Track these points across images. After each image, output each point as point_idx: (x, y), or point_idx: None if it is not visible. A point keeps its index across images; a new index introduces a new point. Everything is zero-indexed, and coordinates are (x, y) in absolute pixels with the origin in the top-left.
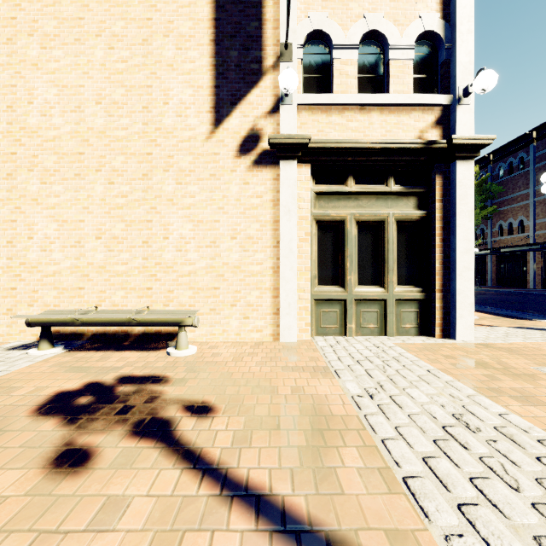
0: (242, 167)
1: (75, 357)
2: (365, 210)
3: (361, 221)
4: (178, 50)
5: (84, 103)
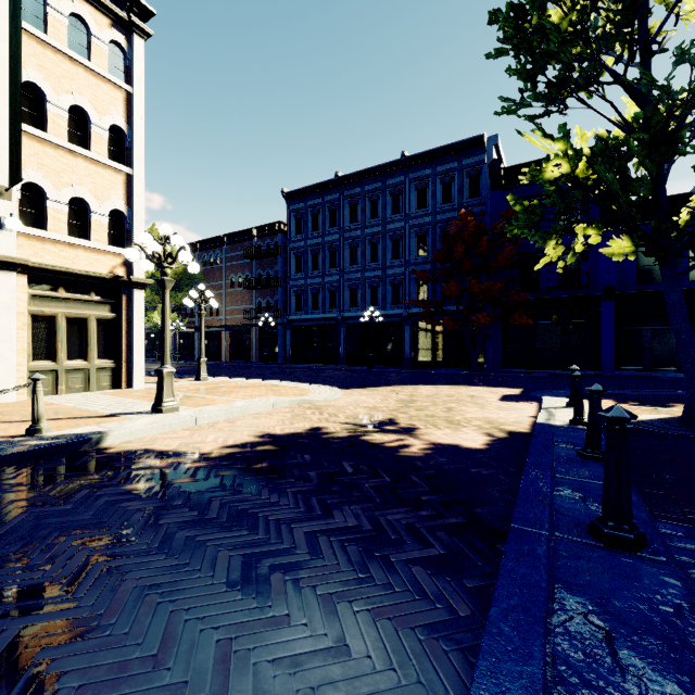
0: None
1: None
2: (74, 310)
3: (70, 317)
4: None
5: None
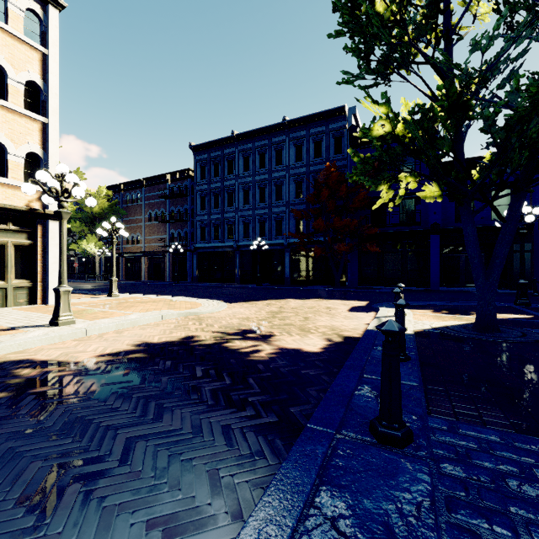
0: None
1: None
2: None
3: None
4: None
5: None
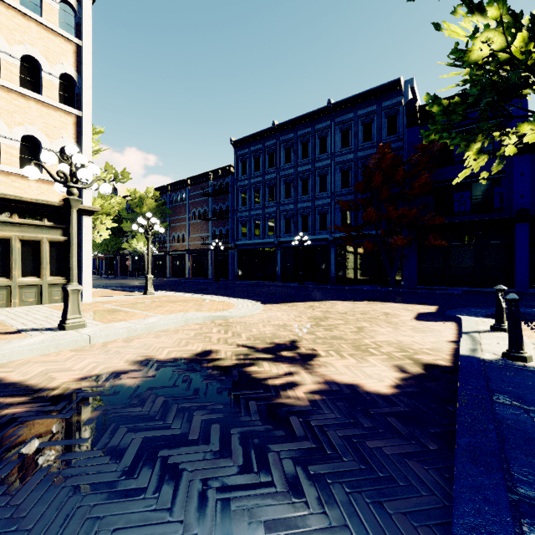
0: None
1: None
2: (27, 234)
3: (24, 240)
4: None
5: None
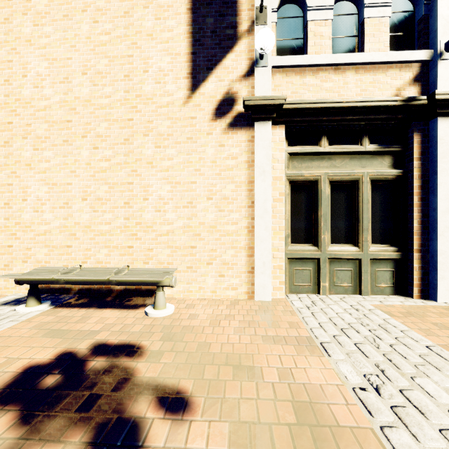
0: (218, 130)
1: (58, 316)
2: (339, 169)
3: (334, 181)
4: (157, 20)
5: (71, 74)
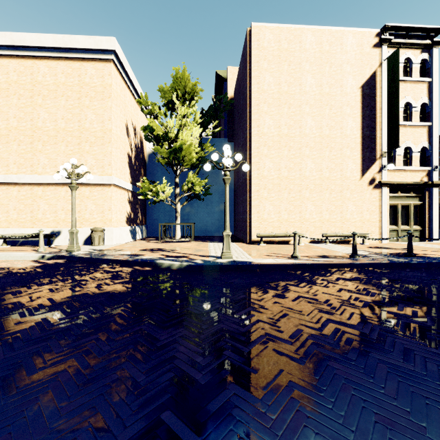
0: (370, 189)
1: (341, 245)
2: (403, 201)
3: (402, 205)
4: (351, 152)
5: (322, 169)
